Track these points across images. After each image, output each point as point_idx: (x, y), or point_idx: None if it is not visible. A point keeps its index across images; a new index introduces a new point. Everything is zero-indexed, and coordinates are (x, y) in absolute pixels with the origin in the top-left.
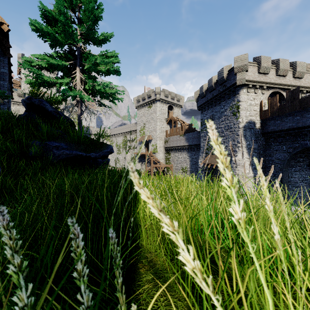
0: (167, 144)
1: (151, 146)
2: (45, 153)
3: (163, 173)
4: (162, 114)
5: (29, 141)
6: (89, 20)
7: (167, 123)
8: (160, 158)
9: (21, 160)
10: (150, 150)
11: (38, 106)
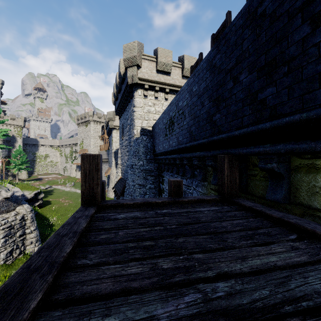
0: None
1: None
2: None
3: None
4: (96, 132)
5: None
6: None
7: (101, 139)
8: None
9: None
10: None
11: None
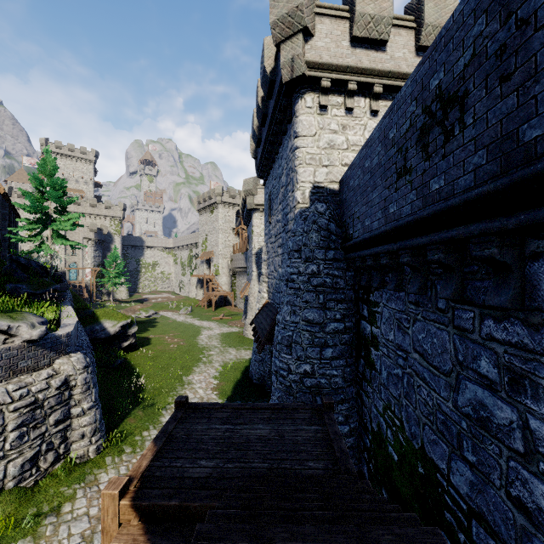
0: (233, 264)
1: (213, 266)
2: (15, 291)
3: (224, 303)
4: (228, 222)
5: (7, 284)
6: (53, 197)
7: (235, 234)
8: (222, 283)
9: (0, 295)
10: (212, 272)
11: (16, 261)
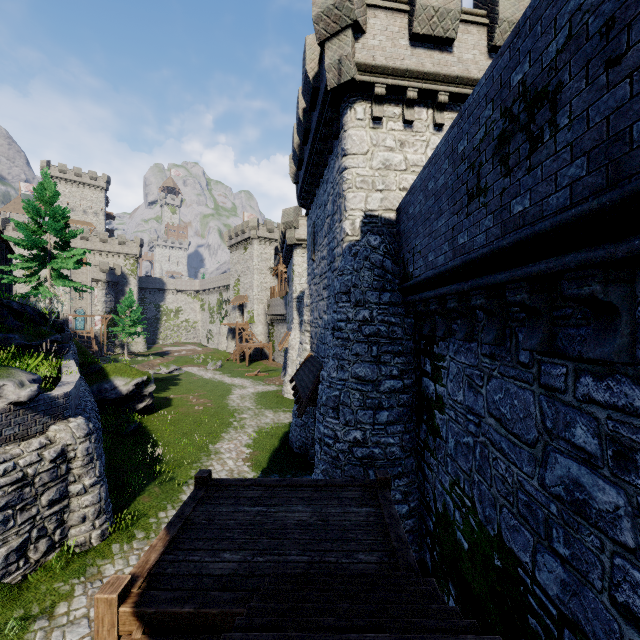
0: (270, 310)
1: (247, 313)
2: (6, 342)
3: (260, 357)
4: (264, 261)
5: None
6: (53, 229)
7: (273, 275)
8: (258, 333)
9: None
10: (246, 320)
11: (7, 306)
